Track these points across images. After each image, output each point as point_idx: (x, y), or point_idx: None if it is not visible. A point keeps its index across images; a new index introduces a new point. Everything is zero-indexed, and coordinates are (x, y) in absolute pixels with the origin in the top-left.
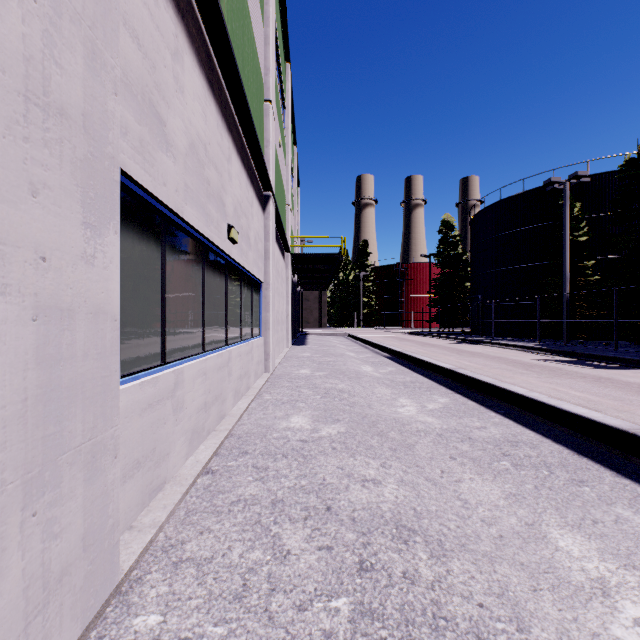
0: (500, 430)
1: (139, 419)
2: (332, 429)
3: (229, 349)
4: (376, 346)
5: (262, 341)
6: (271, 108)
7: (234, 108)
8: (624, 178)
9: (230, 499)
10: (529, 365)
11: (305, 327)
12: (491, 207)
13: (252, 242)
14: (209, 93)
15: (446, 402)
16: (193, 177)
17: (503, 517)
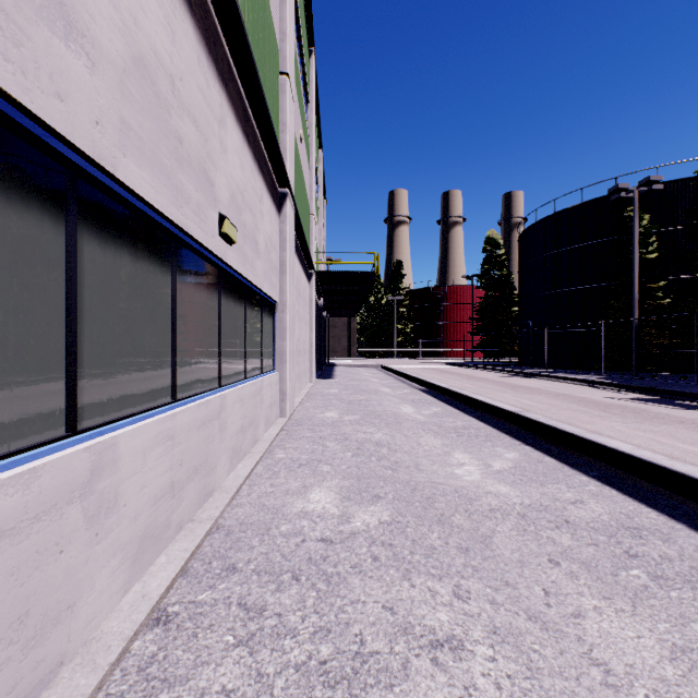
0: (605, 506)
1: None
2: (370, 515)
3: (222, 393)
4: (415, 380)
5: (277, 377)
6: (288, 83)
7: (230, 53)
8: None
9: None
10: (604, 405)
11: (332, 357)
12: (544, 221)
13: (261, 248)
14: (181, 1)
15: (516, 458)
16: (143, 116)
17: None
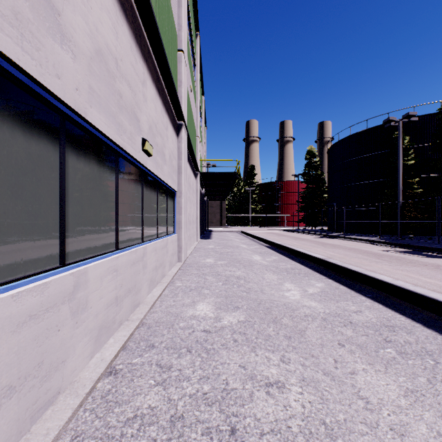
0: (374, 314)
1: (12, 337)
2: (233, 317)
3: (144, 246)
4: (262, 240)
5: (176, 237)
6: (183, 56)
7: (149, 41)
8: (441, 118)
9: (126, 415)
10: (379, 255)
11: (210, 226)
12: (343, 140)
13: (167, 158)
14: (121, 14)
15: (322, 286)
16: (100, 83)
17: (411, 424)
